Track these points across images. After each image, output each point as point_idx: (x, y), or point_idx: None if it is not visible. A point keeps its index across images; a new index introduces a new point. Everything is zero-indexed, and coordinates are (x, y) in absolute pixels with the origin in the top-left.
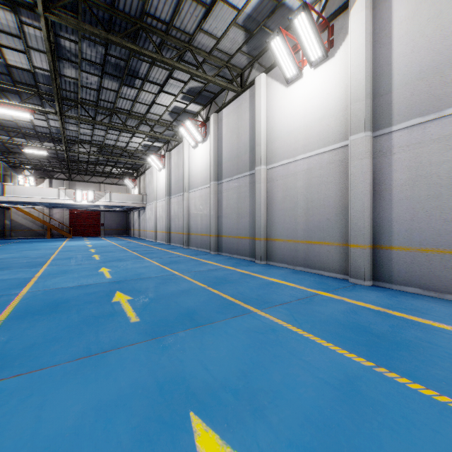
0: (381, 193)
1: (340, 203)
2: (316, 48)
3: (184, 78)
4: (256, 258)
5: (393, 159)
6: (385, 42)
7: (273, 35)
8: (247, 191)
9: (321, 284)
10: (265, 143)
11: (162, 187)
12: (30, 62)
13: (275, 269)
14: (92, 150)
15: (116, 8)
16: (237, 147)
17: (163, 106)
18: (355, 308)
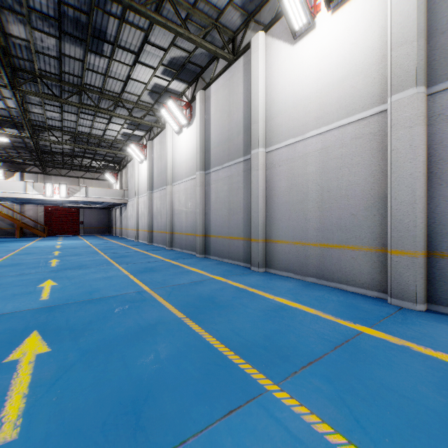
0: (442, 175)
1: (371, 192)
2: None
3: (164, 43)
4: (252, 264)
5: None
6: None
7: None
8: (241, 181)
9: (353, 308)
10: (263, 120)
11: (144, 181)
12: None
13: (279, 280)
14: (65, 138)
15: None
16: (228, 128)
17: (141, 84)
18: (446, 372)
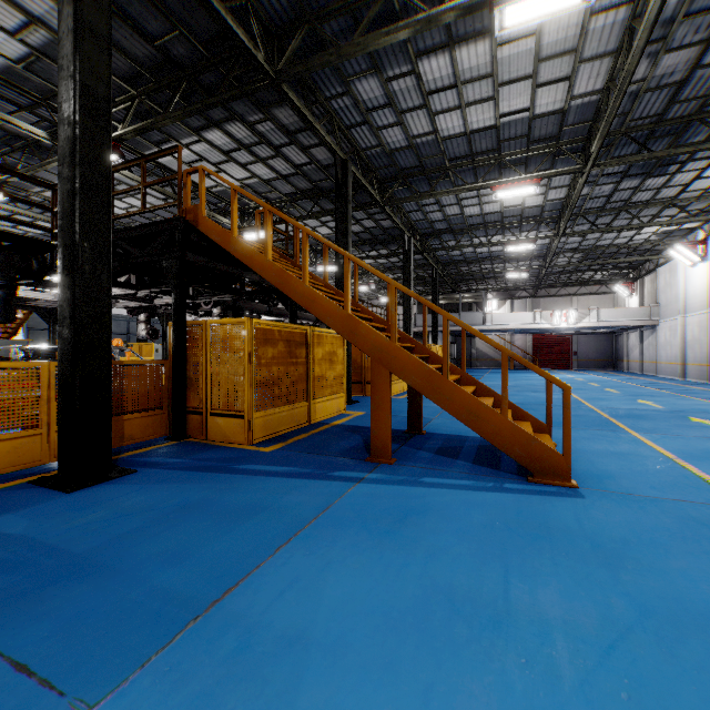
0: None
1: None
2: None
3: None
4: None
5: None
6: None
7: None
8: None
9: None
10: None
11: (698, 292)
12: (545, 199)
13: None
14: (574, 257)
15: (662, 119)
16: None
17: None
18: None
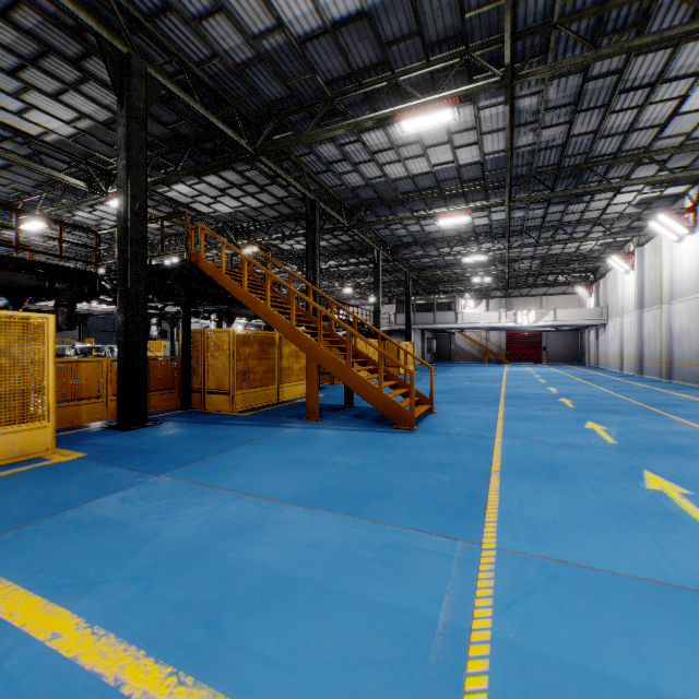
0: None
1: None
2: None
3: (647, 174)
4: None
5: None
6: None
7: None
8: None
9: None
10: None
11: (631, 296)
12: (489, 220)
13: None
14: (534, 263)
15: (561, 167)
16: None
17: (623, 204)
18: None
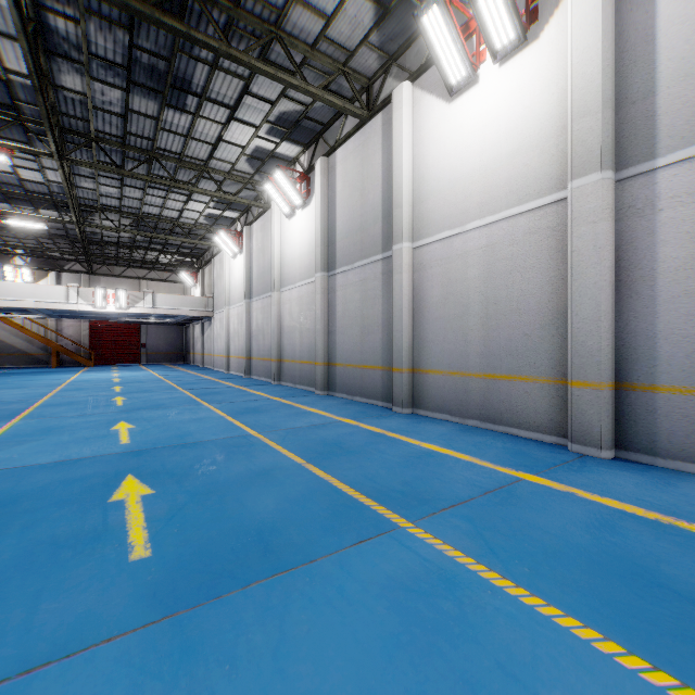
0: (633, 285)
1: (549, 305)
2: (505, 24)
3: (271, 94)
4: (393, 404)
5: (658, 221)
6: (640, 0)
7: (427, 3)
8: (378, 288)
9: (520, 455)
10: (409, 203)
11: (238, 284)
12: None
13: (429, 424)
14: (124, 223)
15: None
16: (361, 212)
17: (237, 147)
18: (606, 515)
